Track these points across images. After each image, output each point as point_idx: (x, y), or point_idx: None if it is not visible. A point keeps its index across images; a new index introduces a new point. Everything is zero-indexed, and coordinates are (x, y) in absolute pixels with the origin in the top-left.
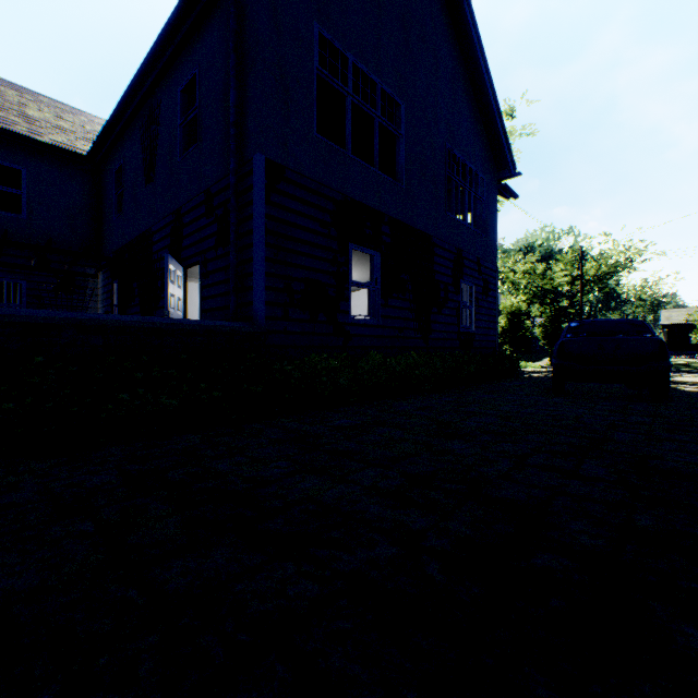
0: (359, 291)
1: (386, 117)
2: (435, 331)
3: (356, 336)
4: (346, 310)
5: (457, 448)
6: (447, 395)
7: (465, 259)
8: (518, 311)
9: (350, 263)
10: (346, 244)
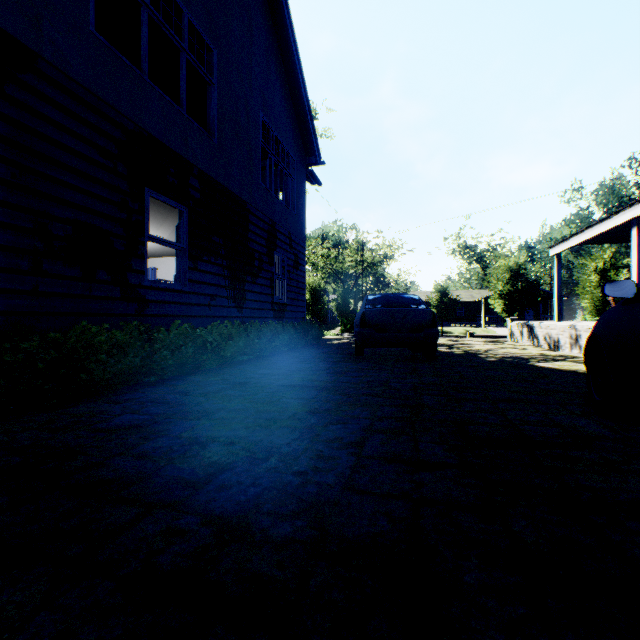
0: (167, 257)
1: (195, 55)
2: (250, 300)
3: (155, 302)
4: (141, 269)
5: (283, 443)
6: (263, 366)
7: (278, 231)
8: (319, 287)
9: (147, 212)
10: (141, 188)
